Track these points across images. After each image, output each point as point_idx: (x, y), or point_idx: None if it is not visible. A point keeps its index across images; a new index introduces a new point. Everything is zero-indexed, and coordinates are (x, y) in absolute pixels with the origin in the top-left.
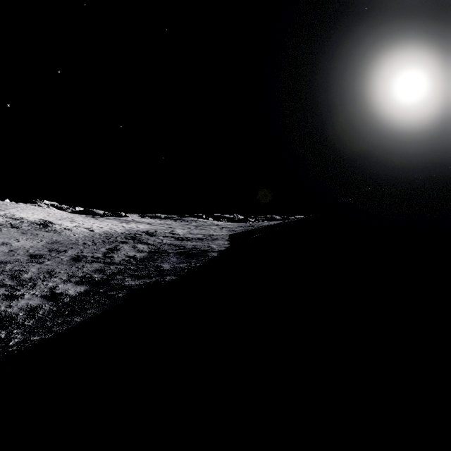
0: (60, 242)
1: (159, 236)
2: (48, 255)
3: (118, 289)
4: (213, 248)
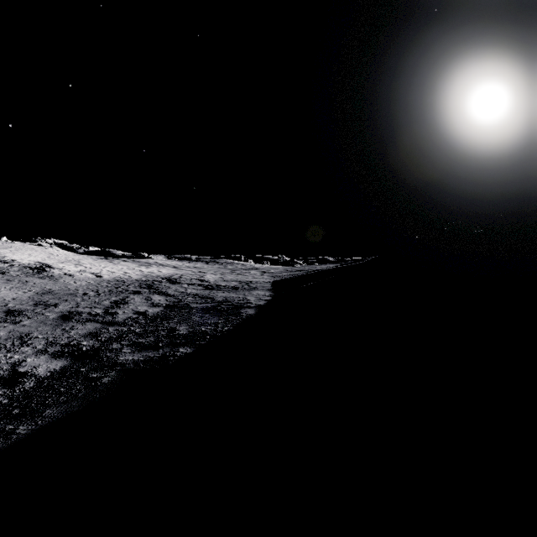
0: (54, 291)
1: (183, 283)
2: (31, 311)
3: (105, 368)
4: (249, 301)
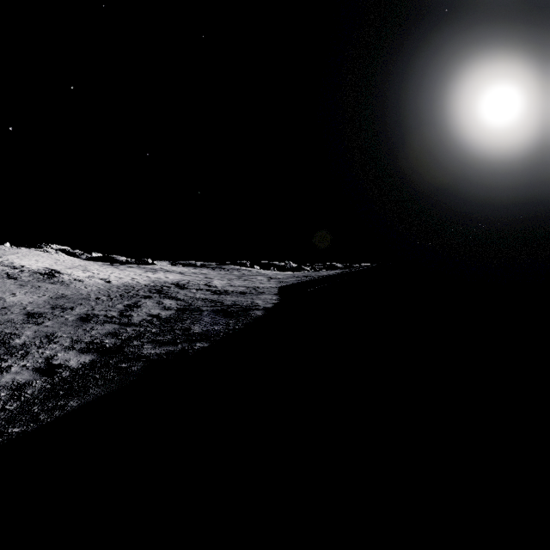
0: (67, 296)
1: (192, 289)
2: (50, 313)
3: (132, 359)
4: (257, 305)
